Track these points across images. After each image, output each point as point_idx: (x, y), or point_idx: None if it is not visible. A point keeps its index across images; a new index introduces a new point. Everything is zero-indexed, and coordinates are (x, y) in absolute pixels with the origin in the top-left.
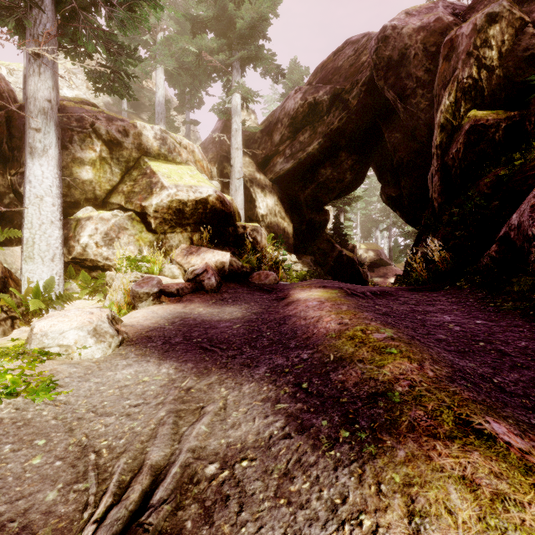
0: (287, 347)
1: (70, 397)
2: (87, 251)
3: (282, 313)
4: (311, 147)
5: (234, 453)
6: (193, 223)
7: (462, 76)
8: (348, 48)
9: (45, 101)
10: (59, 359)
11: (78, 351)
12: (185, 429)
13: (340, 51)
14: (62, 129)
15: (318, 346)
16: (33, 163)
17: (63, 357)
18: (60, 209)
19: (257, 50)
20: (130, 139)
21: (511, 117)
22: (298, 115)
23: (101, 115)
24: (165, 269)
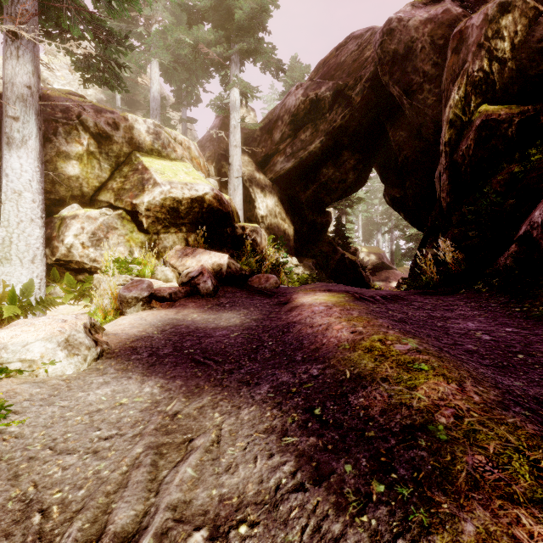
0: (293, 360)
1: (25, 427)
2: (72, 252)
3: (285, 320)
4: (313, 146)
5: (229, 512)
6: (188, 223)
7: (472, 69)
8: (351, 42)
9: (24, 87)
10: (21, 377)
11: (45, 367)
12: (165, 473)
13: (343, 46)
14: (45, 121)
15: (330, 359)
16: (11, 155)
17: (26, 374)
18: (42, 206)
19: (256, 43)
20: (121, 132)
21: (524, 111)
22: (300, 112)
23: (89, 106)
24: (158, 272)
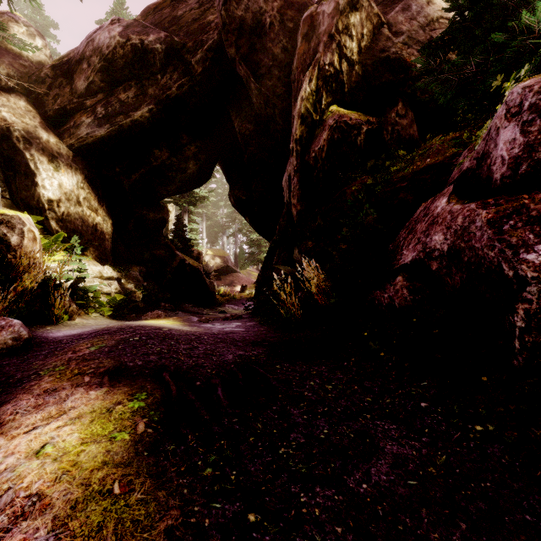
0: None
1: None
2: None
3: None
4: (138, 113)
5: None
6: None
7: (324, 61)
8: None
9: None
10: None
11: None
12: None
13: None
14: None
15: None
16: None
17: None
18: None
19: None
20: None
21: (371, 121)
22: (117, 59)
23: None
24: None
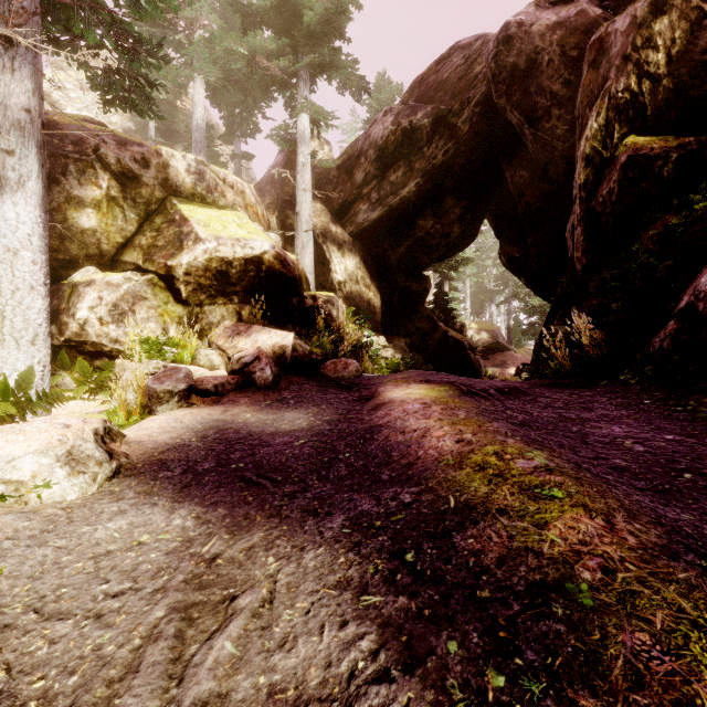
0: (378, 479)
1: (2, 580)
2: (86, 330)
3: (367, 422)
4: (406, 189)
5: None
6: (242, 291)
7: (616, 89)
8: (456, 54)
9: (21, 111)
10: (4, 505)
11: (38, 490)
12: (195, 648)
13: (445, 59)
14: (51, 156)
15: (428, 480)
16: (3, 201)
17: (11, 501)
18: (45, 269)
19: (332, 55)
20: (152, 171)
21: (685, 145)
22: (389, 146)
23: (109, 137)
24: (201, 356)
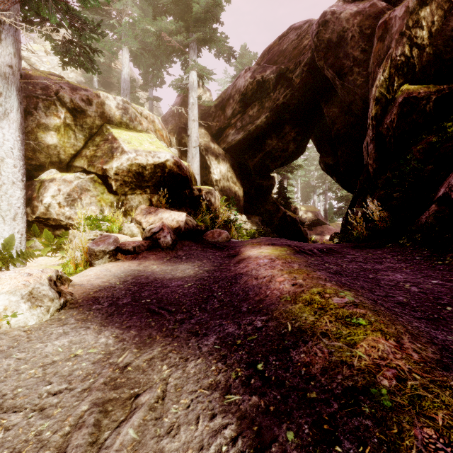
0: (239, 310)
1: None
2: (50, 210)
3: (233, 271)
4: (259, 120)
5: None
6: (152, 186)
7: (396, 54)
8: (291, 33)
9: (6, 66)
10: None
11: (8, 318)
12: (107, 434)
13: (285, 36)
14: (27, 97)
15: (273, 311)
16: None
17: None
18: (22, 170)
19: (211, 33)
20: (94, 107)
21: (440, 90)
22: (248, 92)
23: (66, 85)
24: (125, 228)
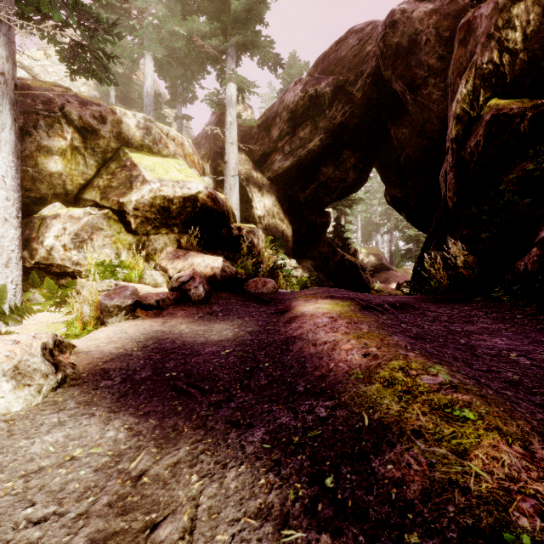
0: (294, 390)
1: None
2: (52, 254)
3: (283, 334)
4: (312, 143)
5: None
6: (181, 223)
7: (481, 61)
8: (351, 37)
9: None
10: None
11: None
12: None
13: (343, 40)
14: (24, 113)
15: (341, 394)
16: None
17: None
18: (17, 204)
19: (253, 36)
20: (108, 126)
21: (538, 105)
22: (298, 109)
23: (73, 98)
24: (146, 276)
